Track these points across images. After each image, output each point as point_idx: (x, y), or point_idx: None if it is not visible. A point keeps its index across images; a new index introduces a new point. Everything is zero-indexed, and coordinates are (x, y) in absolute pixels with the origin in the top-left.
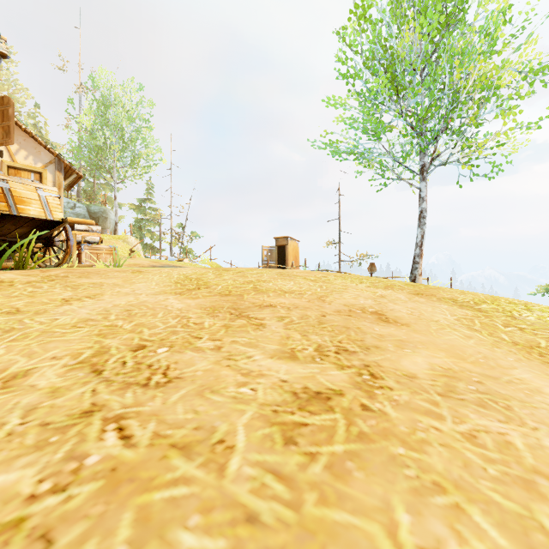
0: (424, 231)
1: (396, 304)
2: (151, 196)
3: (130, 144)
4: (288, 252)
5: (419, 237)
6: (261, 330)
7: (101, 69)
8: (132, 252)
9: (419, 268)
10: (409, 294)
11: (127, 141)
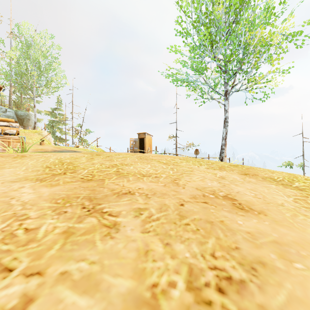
0: (227, 130)
1: (237, 185)
2: (60, 106)
3: (45, 72)
4: (146, 142)
5: (224, 133)
6: (112, 238)
7: (24, 22)
8: (42, 141)
9: (224, 152)
10: (240, 175)
11: (43, 71)
